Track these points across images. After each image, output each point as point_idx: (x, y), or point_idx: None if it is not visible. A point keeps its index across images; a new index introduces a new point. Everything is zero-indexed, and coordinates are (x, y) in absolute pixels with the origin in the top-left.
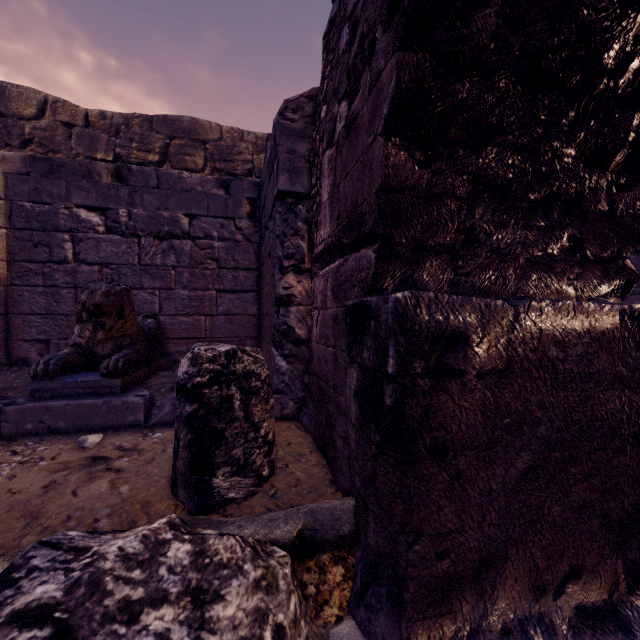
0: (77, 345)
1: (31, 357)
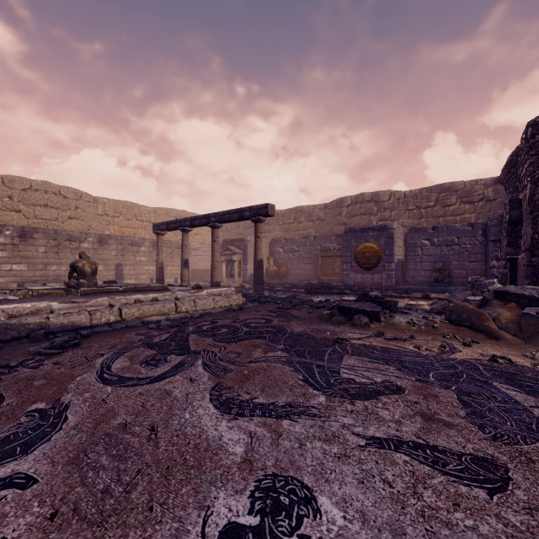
0: (434, 277)
1: (409, 281)
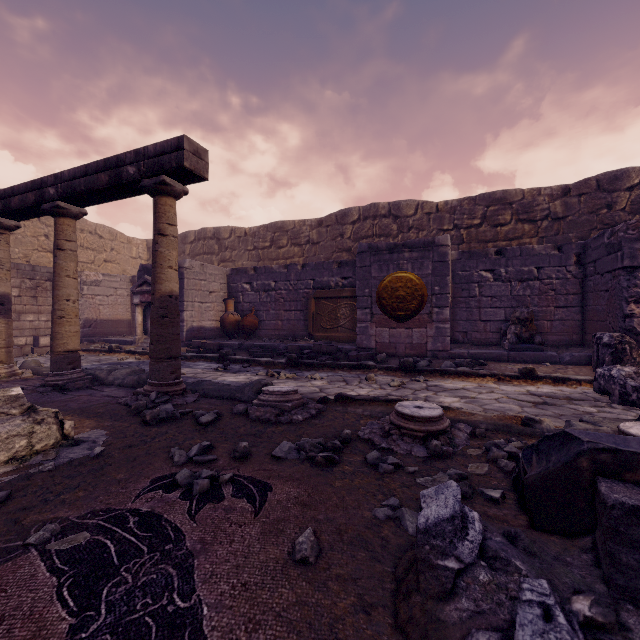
0: (515, 333)
1: (459, 339)
